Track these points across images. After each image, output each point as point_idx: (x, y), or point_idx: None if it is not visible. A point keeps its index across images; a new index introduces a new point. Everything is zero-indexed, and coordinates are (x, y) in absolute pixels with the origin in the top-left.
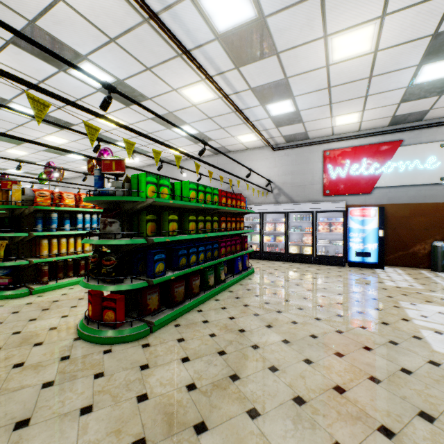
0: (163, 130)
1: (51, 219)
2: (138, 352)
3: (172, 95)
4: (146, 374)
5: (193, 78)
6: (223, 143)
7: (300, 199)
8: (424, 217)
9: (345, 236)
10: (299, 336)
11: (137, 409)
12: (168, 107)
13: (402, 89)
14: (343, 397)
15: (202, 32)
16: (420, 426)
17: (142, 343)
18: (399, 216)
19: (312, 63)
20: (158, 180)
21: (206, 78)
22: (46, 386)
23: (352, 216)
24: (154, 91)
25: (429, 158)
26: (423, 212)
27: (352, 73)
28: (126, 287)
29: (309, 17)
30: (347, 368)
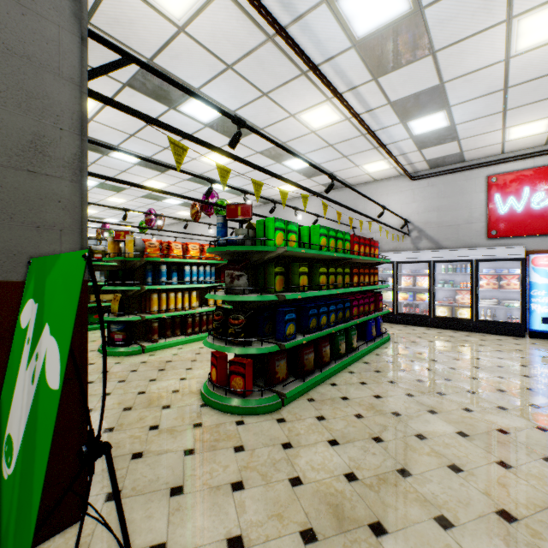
0: (271, 164)
1: (161, 272)
2: (274, 427)
3: (288, 122)
4: (292, 454)
5: (317, 99)
6: (343, 175)
7: (451, 244)
8: None
9: (523, 295)
10: (480, 428)
11: (294, 494)
12: (282, 136)
13: None
14: None
15: (336, 41)
16: None
17: (276, 417)
18: None
19: (483, 58)
20: (286, 226)
21: (335, 97)
22: (187, 453)
23: (535, 266)
24: (267, 119)
25: None
26: None
27: (546, 64)
28: (257, 351)
29: None
30: None
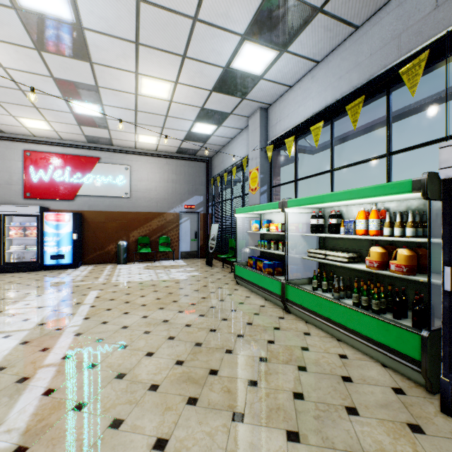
0: None
1: None
2: None
3: None
4: None
5: None
6: None
7: None
8: (116, 222)
9: (39, 241)
10: None
11: None
12: None
13: (70, 114)
14: None
15: None
16: None
17: None
18: (98, 221)
19: None
20: None
21: None
22: None
23: (47, 220)
24: None
25: (118, 176)
26: (115, 219)
27: None
28: None
29: None
30: None
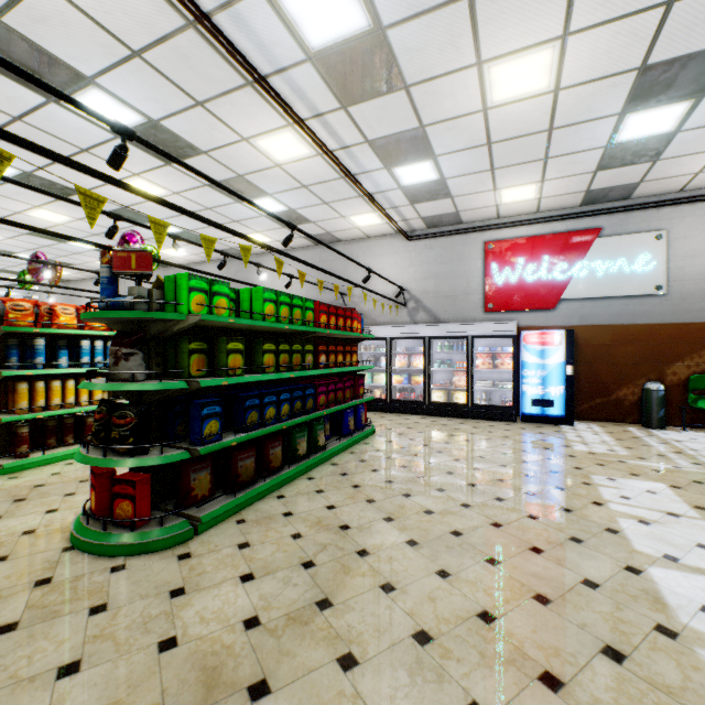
0: (229, 203)
1: (34, 349)
2: (170, 567)
3: (241, 148)
4: (179, 604)
5: (275, 122)
6: (329, 227)
7: (449, 317)
8: (633, 346)
9: (516, 376)
10: (434, 533)
11: (157, 664)
12: (237, 167)
13: (599, 150)
14: (492, 628)
15: (285, 48)
16: (602, 669)
17: (179, 552)
18: (596, 343)
19: (461, 105)
20: (210, 286)
21: (294, 122)
22: (3, 631)
23: (526, 343)
24: (211, 140)
25: (639, 256)
26: (631, 338)
27: (523, 123)
28: (152, 461)
29: (453, 32)
30: (502, 583)
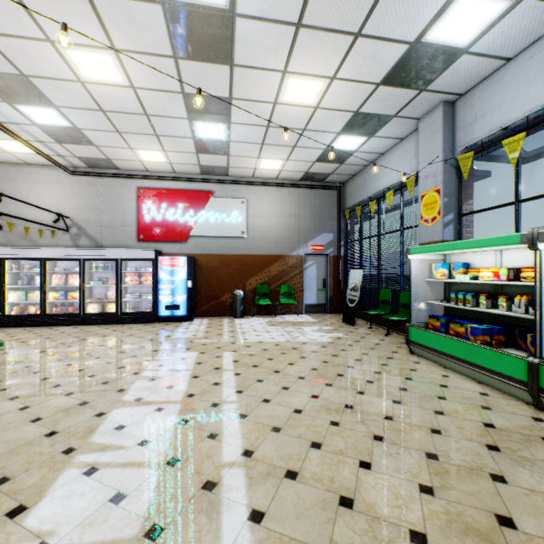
0: None
1: None
2: None
3: None
4: None
5: None
6: None
7: (109, 243)
8: (231, 268)
9: (154, 289)
10: None
11: None
12: None
13: (190, 139)
14: None
15: None
16: None
17: None
18: (211, 266)
19: (55, 70)
20: None
21: None
22: None
23: (162, 265)
24: None
25: (234, 213)
26: (230, 263)
27: (123, 103)
28: None
29: (5, 3)
30: None
